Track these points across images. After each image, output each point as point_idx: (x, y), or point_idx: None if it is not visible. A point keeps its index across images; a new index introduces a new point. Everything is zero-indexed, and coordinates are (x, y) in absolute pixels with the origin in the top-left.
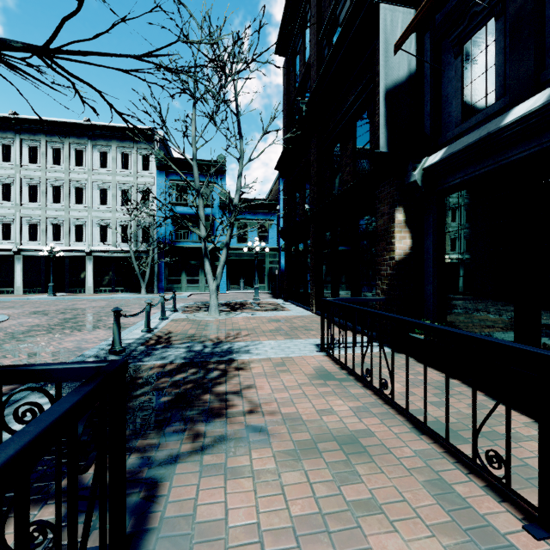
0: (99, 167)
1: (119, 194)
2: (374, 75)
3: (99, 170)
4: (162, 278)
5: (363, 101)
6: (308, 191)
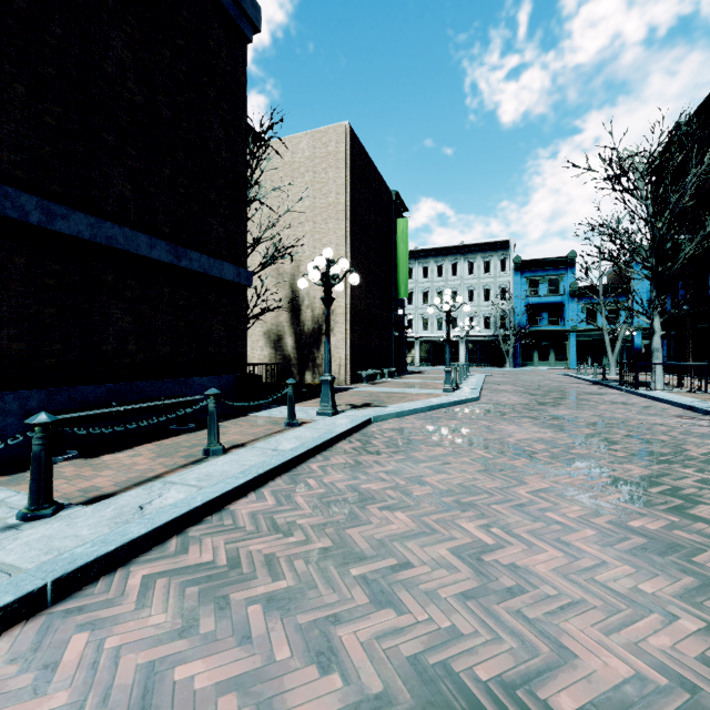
0: (467, 274)
1: (482, 293)
2: None
3: (467, 276)
4: (518, 356)
5: None
6: (681, 292)
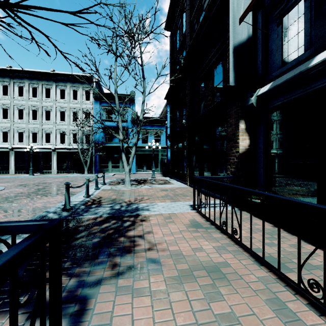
0: (59, 98)
1: (72, 114)
2: (225, 39)
3: (59, 100)
4: (97, 164)
5: (218, 56)
6: (184, 112)
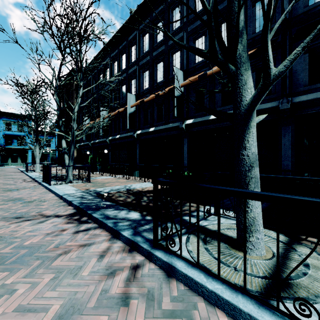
0: None
1: None
2: None
3: None
4: None
5: None
6: None
